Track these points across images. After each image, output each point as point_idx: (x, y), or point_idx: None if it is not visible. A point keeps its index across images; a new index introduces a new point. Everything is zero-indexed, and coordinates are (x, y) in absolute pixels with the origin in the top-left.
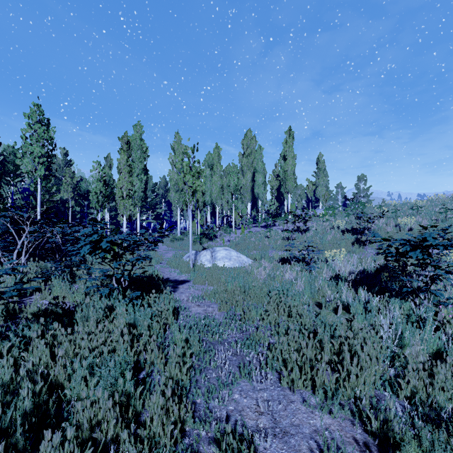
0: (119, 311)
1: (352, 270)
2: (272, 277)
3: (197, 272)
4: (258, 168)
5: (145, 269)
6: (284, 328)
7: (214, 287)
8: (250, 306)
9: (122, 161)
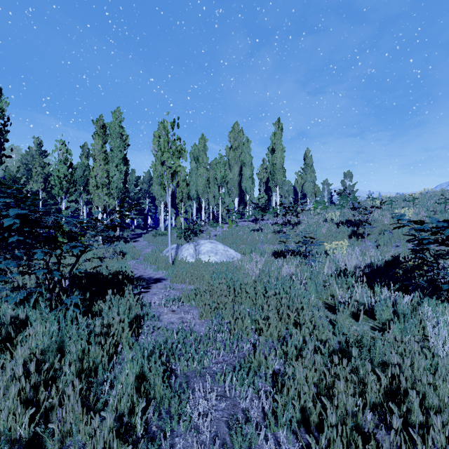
0: (31, 330)
1: (358, 264)
2: (267, 273)
3: (177, 268)
4: (246, 161)
5: (113, 265)
6: (293, 344)
7: (195, 287)
8: (242, 311)
9: (97, 146)
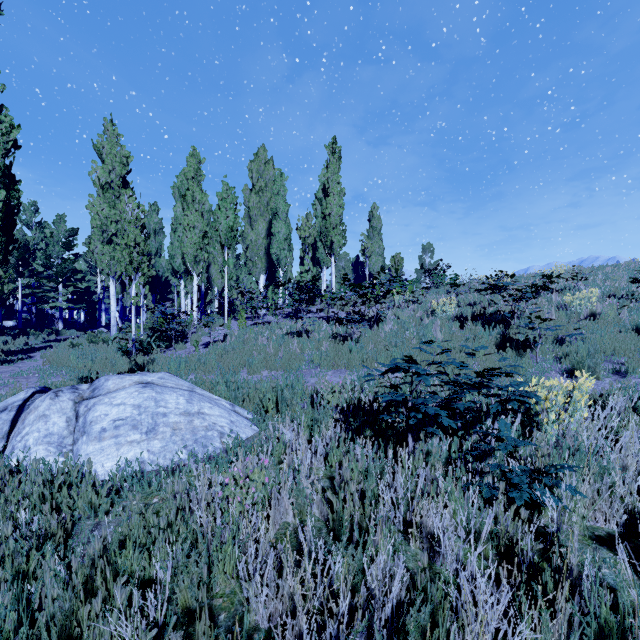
0: None
1: None
2: None
3: None
4: (278, 210)
5: None
6: None
7: None
8: None
9: None
